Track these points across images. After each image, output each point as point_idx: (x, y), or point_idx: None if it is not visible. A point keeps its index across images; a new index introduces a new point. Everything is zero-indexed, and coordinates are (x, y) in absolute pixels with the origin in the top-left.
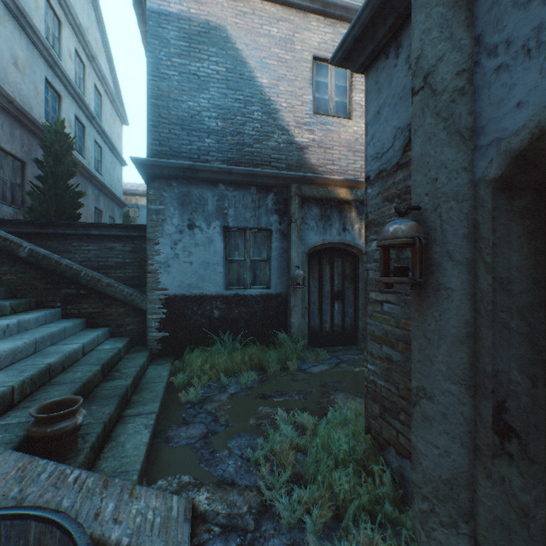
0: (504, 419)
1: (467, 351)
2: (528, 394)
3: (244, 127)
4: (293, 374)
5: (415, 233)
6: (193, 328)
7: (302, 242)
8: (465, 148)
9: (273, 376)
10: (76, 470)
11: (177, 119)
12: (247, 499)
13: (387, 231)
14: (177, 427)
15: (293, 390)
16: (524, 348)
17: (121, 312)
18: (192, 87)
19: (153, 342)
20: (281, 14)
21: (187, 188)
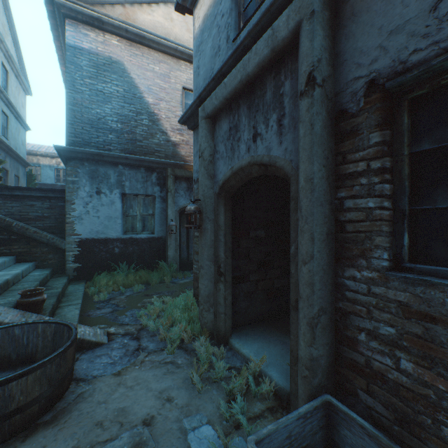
0: (221, 270)
1: (212, 250)
2: (225, 261)
3: (136, 129)
4: (167, 284)
5: (195, 209)
6: (100, 261)
7: (175, 204)
8: (212, 181)
9: (155, 286)
10: (47, 317)
11: (88, 120)
12: (135, 327)
13: (187, 208)
14: (94, 311)
15: (165, 291)
16: (225, 247)
17: (45, 251)
18: (99, 99)
19: (70, 271)
20: (161, 58)
21: (95, 167)
